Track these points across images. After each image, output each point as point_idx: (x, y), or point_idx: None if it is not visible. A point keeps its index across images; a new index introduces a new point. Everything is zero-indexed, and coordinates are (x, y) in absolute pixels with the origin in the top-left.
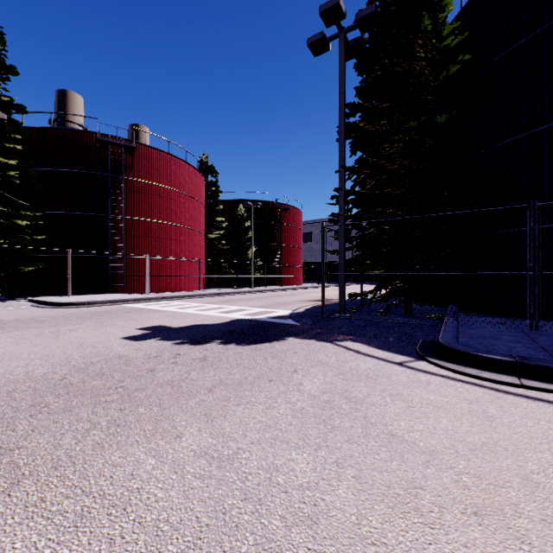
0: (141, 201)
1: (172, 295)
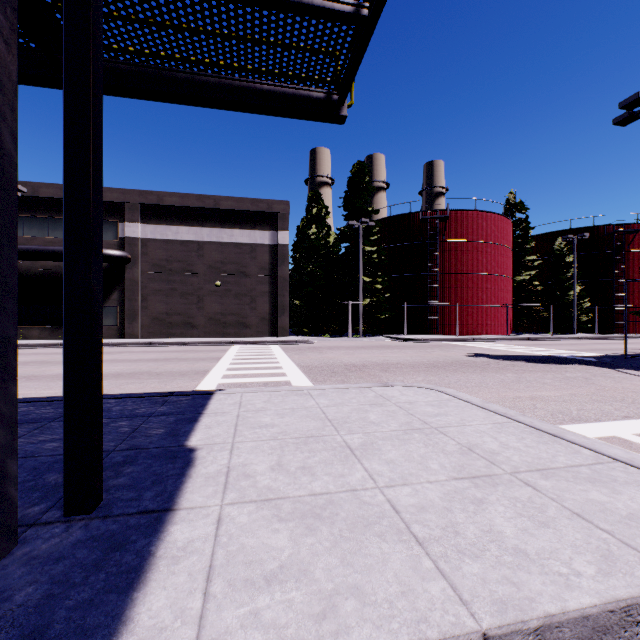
0: (451, 258)
1: (481, 338)
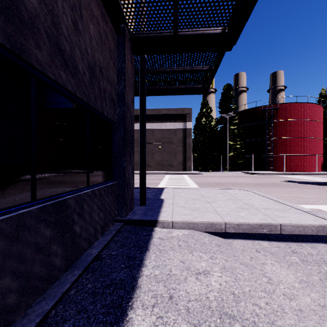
0: (280, 130)
1: (297, 173)
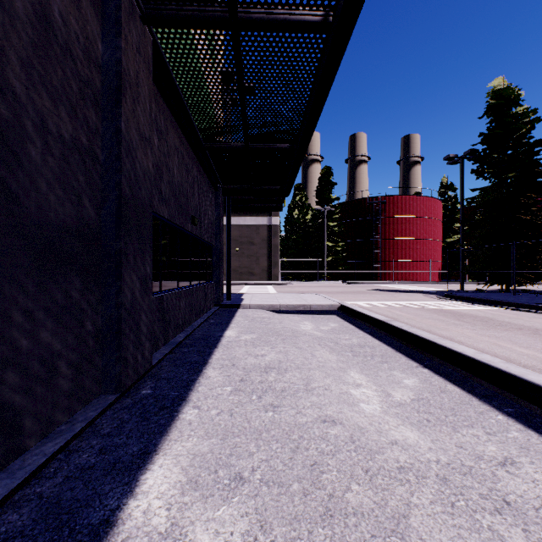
0: (390, 229)
1: (402, 282)
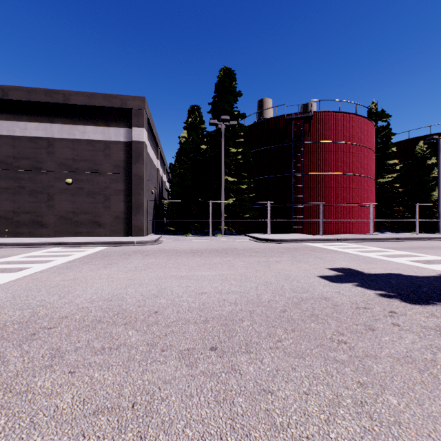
0: (315, 159)
1: (345, 238)
